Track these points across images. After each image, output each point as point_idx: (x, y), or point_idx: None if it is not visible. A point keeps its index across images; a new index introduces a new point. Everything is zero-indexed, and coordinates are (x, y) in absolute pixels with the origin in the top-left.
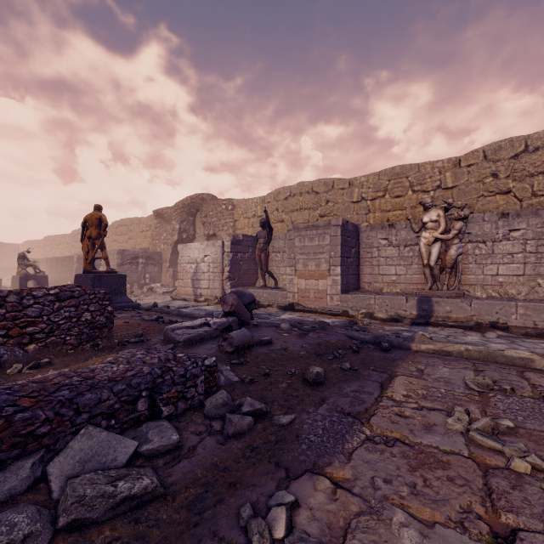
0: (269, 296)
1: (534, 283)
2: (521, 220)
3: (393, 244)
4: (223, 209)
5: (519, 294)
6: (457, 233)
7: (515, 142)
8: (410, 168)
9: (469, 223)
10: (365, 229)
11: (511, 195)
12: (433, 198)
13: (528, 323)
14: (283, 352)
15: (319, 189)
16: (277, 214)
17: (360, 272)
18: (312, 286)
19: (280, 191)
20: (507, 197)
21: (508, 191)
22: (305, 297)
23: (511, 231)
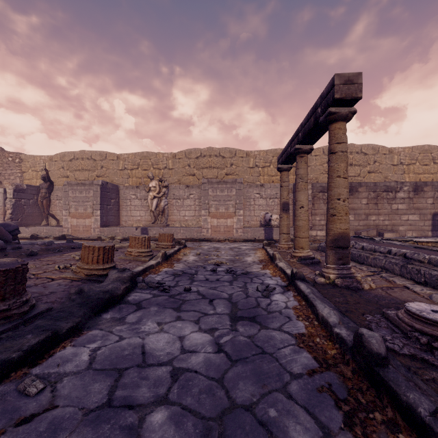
0: (48, 231)
1: (198, 219)
2: (194, 189)
3: (138, 198)
4: (10, 161)
5: (193, 225)
6: (163, 194)
7: (197, 151)
8: (151, 154)
9: (174, 189)
10: (123, 188)
11: (195, 176)
12: (163, 173)
13: (184, 237)
14: (26, 250)
15: (96, 158)
16: (63, 171)
17: (120, 214)
18: (81, 223)
19: (66, 154)
20: (194, 177)
21: (194, 174)
22: (77, 231)
23: (190, 194)
